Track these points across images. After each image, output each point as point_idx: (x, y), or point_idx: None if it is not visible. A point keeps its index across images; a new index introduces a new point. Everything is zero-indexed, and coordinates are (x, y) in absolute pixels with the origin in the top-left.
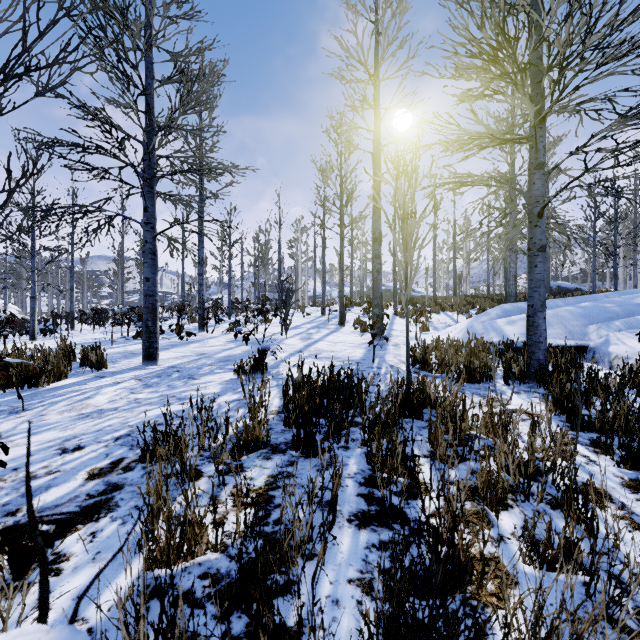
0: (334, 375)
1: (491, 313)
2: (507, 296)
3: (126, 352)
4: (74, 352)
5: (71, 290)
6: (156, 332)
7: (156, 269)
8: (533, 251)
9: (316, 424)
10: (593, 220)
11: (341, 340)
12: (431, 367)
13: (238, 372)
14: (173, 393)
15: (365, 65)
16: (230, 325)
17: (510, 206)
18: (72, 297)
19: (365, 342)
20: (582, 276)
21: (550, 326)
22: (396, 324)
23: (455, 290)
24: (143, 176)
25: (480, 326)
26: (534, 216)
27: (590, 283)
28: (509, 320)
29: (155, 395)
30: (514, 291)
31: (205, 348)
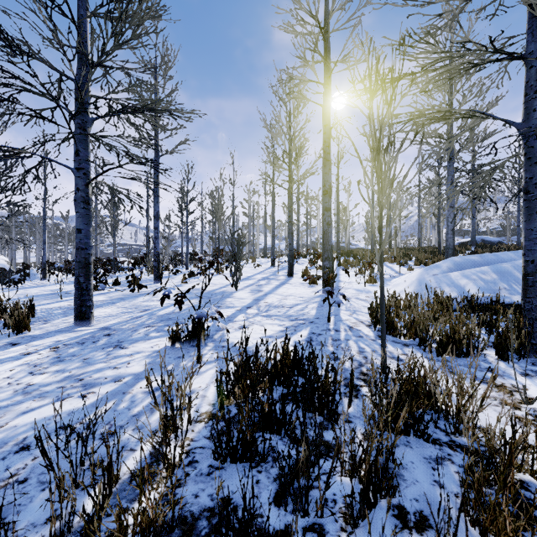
0: (288, 352)
1: (442, 266)
2: (445, 248)
3: (69, 307)
4: (4, 310)
5: (43, 243)
6: (89, 289)
7: (90, 219)
8: (534, 194)
9: (264, 456)
10: (517, 179)
11: (291, 293)
12: (398, 331)
13: (173, 340)
14: (82, 374)
15: (315, 15)
16: (183, 276)
17: (448, 164)
18: (44, 249)
19: (315, 295)
20: (496, 231)
21: (512, 280)
22: (342, 275)
23: (390, 243)
24: (74, 117)
25: (432, 279)
26: (535, 150)
27: (503, 237)
28: (464, 273)
29: (57, 378)
30: (452, 244)
31: (152, 302)
